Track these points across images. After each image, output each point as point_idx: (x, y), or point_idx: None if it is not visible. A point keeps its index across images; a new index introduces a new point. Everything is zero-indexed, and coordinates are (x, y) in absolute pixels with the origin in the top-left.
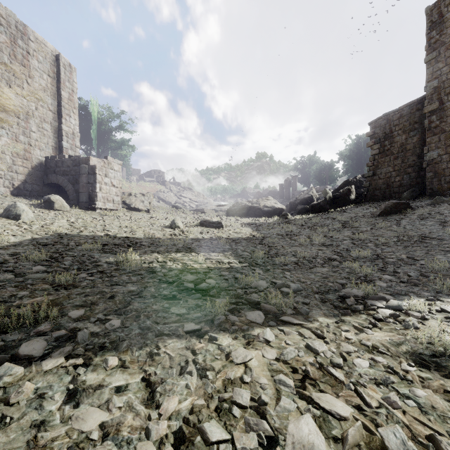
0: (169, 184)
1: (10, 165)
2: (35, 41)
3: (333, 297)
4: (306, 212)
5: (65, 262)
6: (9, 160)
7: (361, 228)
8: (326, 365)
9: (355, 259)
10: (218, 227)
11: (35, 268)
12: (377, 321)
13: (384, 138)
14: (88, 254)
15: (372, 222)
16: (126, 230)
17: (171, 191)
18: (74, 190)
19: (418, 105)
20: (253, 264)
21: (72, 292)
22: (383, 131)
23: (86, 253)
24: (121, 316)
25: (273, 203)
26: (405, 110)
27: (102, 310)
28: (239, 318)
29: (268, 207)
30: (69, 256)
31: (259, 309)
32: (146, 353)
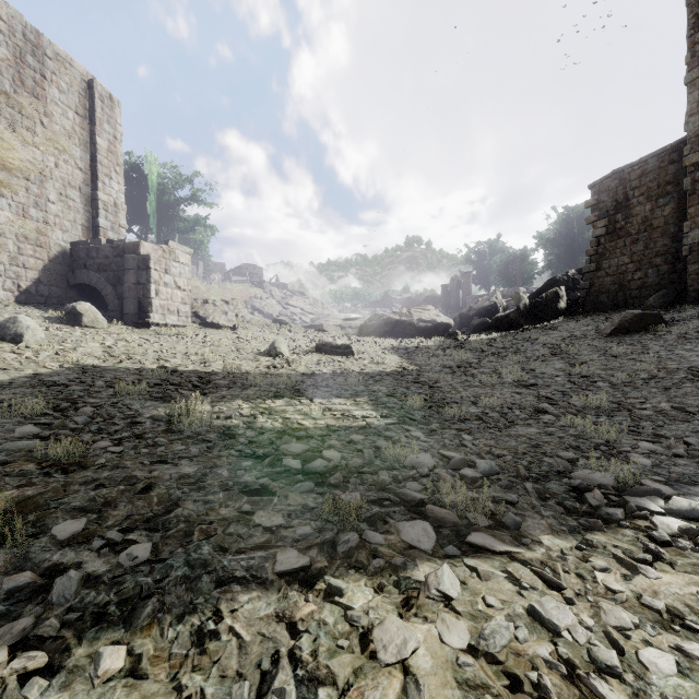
0: (270, 286)
1: (15, 255)
2: (55, 57)
3: (559, 487)
4: (487, 330)
5: (77, 418)
6: (12, 247)
7: (583, 357)
8: (582, 666)
9: (581, 410)
10: (345, 354)
11: (20, 431)
12: (658, 546)
13: (614, 209)
14: (122, 403)
15: (599, 346)
16: (196, 359)
17: (272, 297)
18: (115, 294)
19: (673, 154)
20: (406, 420)
21: (75, 480)
22: (613, 197)
23: (119, 400)
24: (157, 532)
25: (434, 315)
26: (650, 163)
27: (121, 519)
28: (386, 536)
29: (426, 321)
30: (88, 407)
31: (423, 515)
32: (191, 631)
